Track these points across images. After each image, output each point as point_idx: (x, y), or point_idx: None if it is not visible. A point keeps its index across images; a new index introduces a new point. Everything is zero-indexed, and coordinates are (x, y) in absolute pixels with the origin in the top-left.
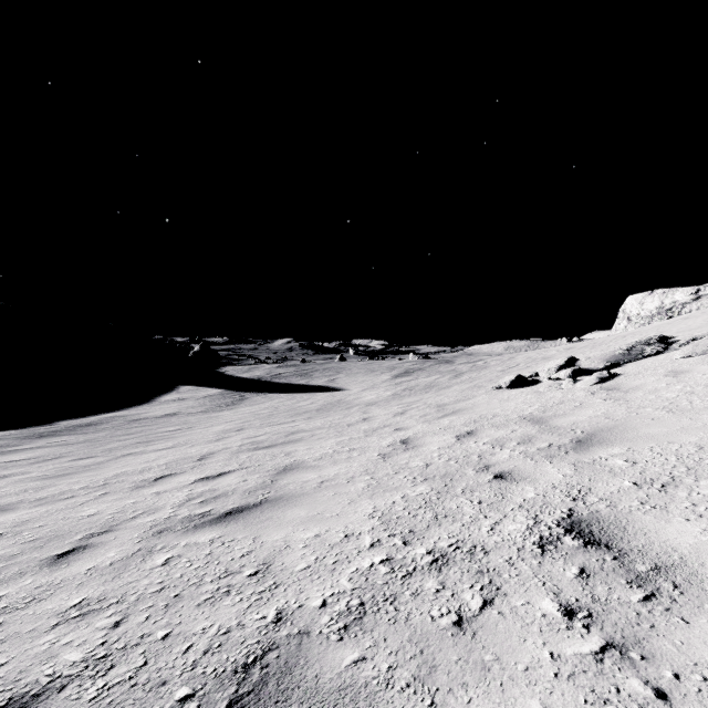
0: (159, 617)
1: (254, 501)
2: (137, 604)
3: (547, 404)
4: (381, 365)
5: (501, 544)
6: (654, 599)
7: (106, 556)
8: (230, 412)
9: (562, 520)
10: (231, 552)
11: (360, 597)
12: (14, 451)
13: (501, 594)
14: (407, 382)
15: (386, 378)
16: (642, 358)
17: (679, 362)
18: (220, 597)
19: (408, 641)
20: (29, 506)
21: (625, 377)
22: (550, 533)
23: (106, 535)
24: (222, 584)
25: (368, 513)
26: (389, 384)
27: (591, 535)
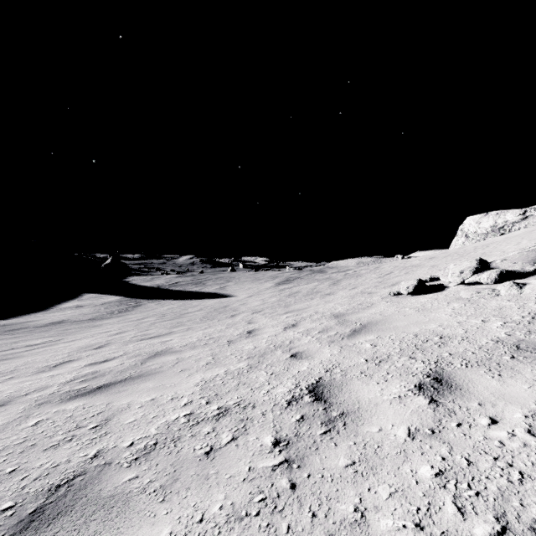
0: None
1: None
2: None
3: (512, 318)
4: (265, 275)
5: None
6: None
7: None
8: (117, 319)
9: None
10: None
11: None
12: None
13: None
14: (289, 288)
15: (270, 286)
16: None
17: None
18: None
19: None
20: None
21: None
22: None
23: None
24: None
25: None
26: (273, 290)
27: None
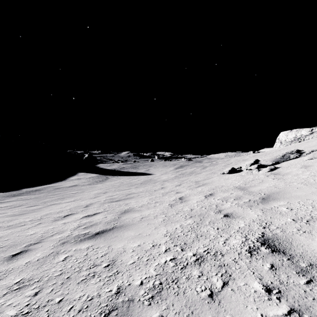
0: (58, 290)
1: (110, 227)
2: (48, 282)
3: (246, 181)
4: (169, 163)
5: (230, 251)
6: (312, 282)
7: (36, 256)
8: (101, 184)
9: (259, 238)
10: (97, 254)
11: (159, 280)
12: (1, 203)
13: (232, 279)
14: (181, 171)
15: (172, 169)
16: (289, 160)
17: (307, 161)
18: (89, 279)
19: (185, 305)
20: (3, 229)
21: (282, 168)
22: (254, 245)
23: (37, 245)
24: (91, 271)
25: (164, 234)
26: (173, 172)
27: (274, 247)
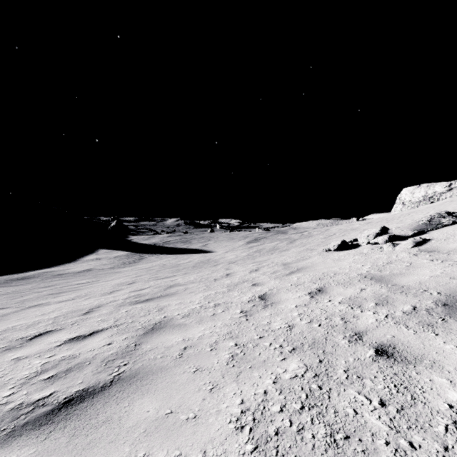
0: None
1: (105, 380)
2: None
3: (377, 263)
4: (238, 235)
5: None
6: None
7: None
8: (130, 268)
9: None
10: None
11: None
12: None
13: None
14: (257, 246)
15: (242, 244)
16: (441, 227)
17: None
18: None
19: None
20: None
21: (437, 241)
22: None
23: None
24: None
25: (235, 417)
26: (244, 248)
27: None
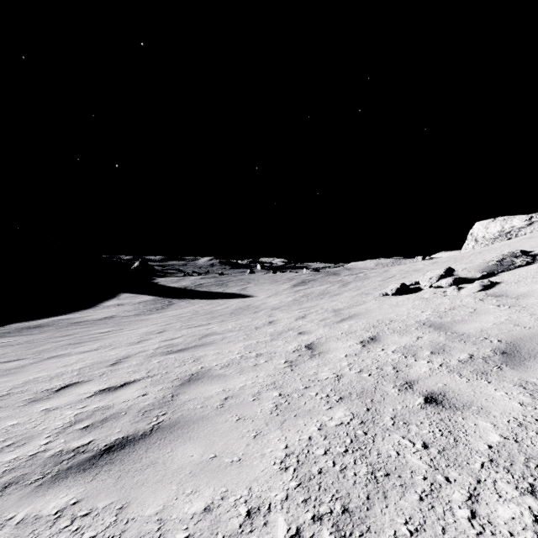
0: None
1: (145, 428)
2: None
3: (439, 309)
4: (282, 277)
5: None
6: None
7: None
8: (158, 315)
9: None
10: None
11: None
12: None
13: None
14: (304, 290)
15: (287, 287)
16: (513, 269)
17: None
18: None
19: None
20: None
21: (507, 285)
22: None
23: None
24: None
25: (279, 460)
26: (290, 292)
27: None
